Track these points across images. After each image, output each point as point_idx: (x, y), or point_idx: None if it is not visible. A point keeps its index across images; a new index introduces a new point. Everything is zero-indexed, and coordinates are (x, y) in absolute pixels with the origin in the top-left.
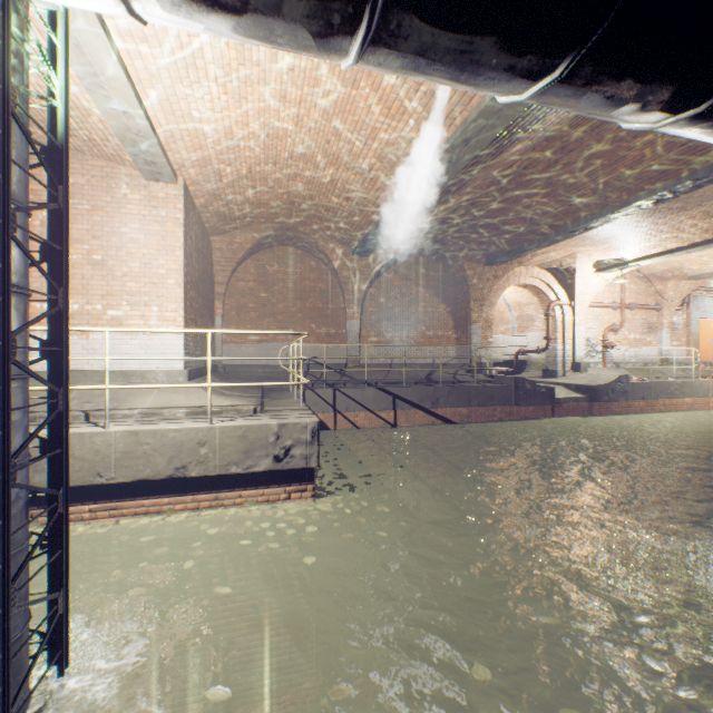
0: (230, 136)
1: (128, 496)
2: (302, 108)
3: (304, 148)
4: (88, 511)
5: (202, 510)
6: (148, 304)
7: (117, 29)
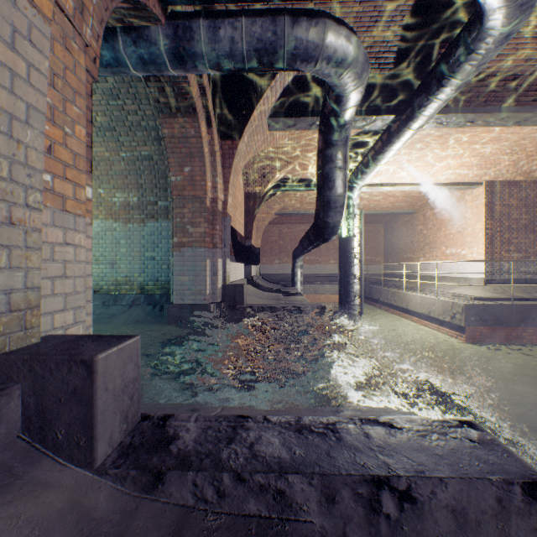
0: (469, 166)
1: (421, 318)
2: (467, 149)
3: (506, 147)
4: (415, 320)
5: (434, 330)
6: (472, 247)
7: (398, 182)
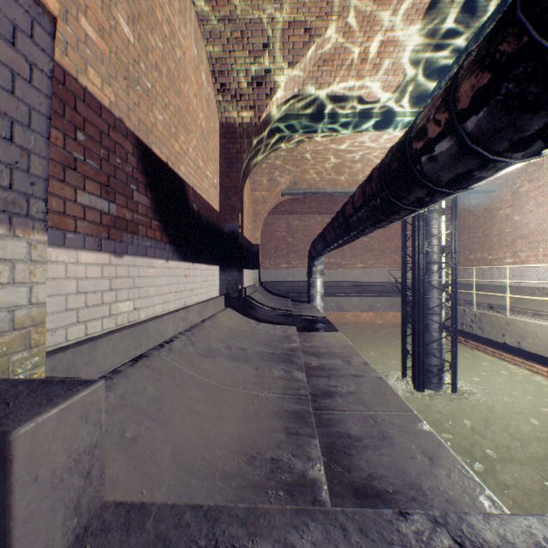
0: None
1: None
2: None
3: None
4: (545, 371)
5: None
6: None
7: None
